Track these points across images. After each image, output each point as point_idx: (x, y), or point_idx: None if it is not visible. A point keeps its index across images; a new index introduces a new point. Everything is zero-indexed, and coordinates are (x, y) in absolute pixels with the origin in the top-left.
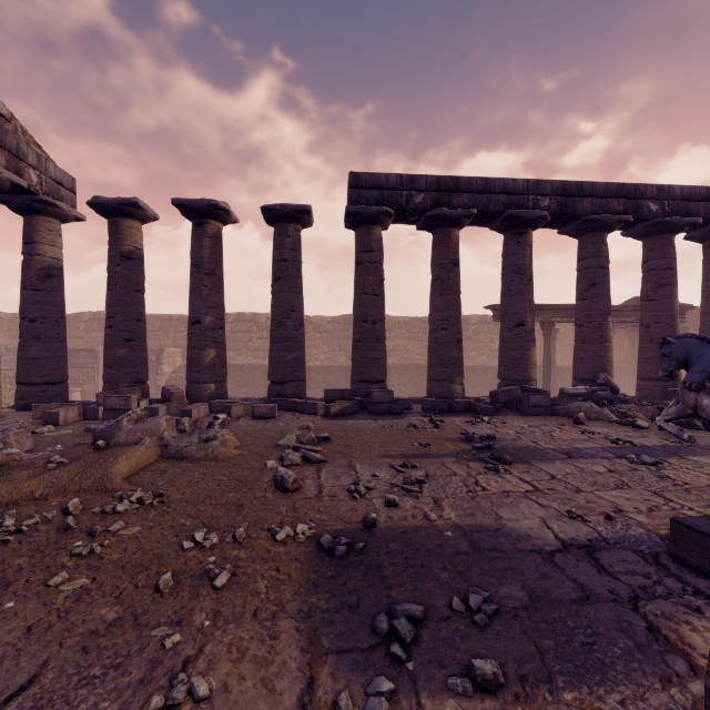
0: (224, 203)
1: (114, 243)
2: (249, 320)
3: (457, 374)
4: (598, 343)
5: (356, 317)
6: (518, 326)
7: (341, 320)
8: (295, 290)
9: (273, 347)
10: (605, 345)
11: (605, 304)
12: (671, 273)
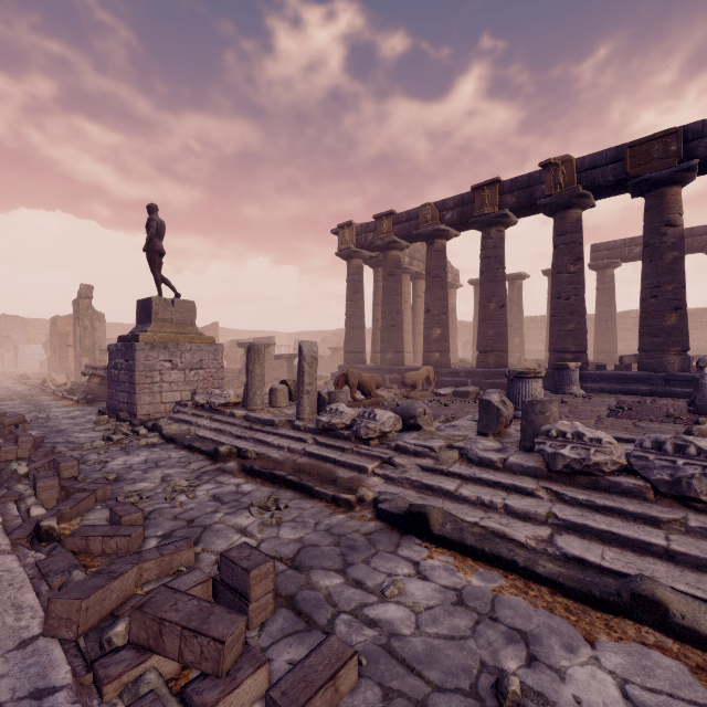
0: (523, 272)
1: (477, 296)
2: (539, 321)
3: None
4: None
5: (595, 319)
6: None
7: (618, 316)
8: None
9: (547, 336)
10: None
11: None
12: None
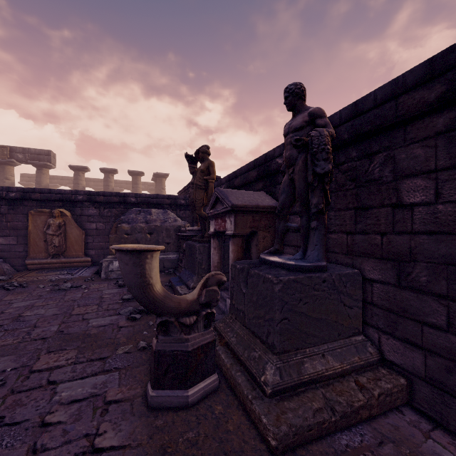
0: None
1: None
2: None
3: None
4: None
5: None
6: None
7: None
8: None
9: None
10: None
11: None
12: None
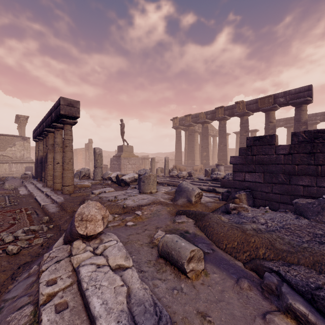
0: None
1: None
2: None
3: None
4: None
5: None
6: None
7: None
8: None
9: None
10: None
11: None
12: None
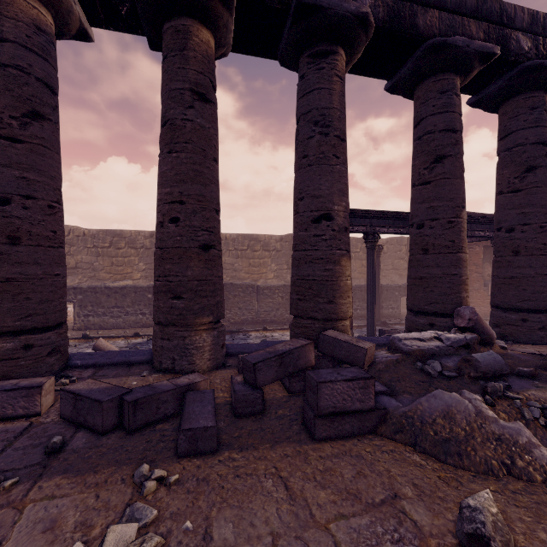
0: None
1: None
2: None
3: (200, 310)
4: (448, 253)
5: None
6: (320, 220)
7: None
8: None
9: None
10: (458, 256)
11: (458, 189)
12: (545, 149)
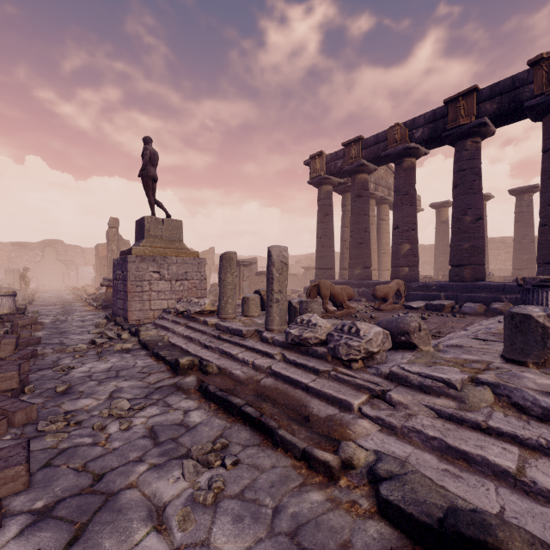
0: (487, 193)
1: (438, 218)
2: (497, 242)
3: None
4: None
5: None
6: None
7: None
8: (528, 225)
9: (514, 253)
10: None
11: None
12: None
